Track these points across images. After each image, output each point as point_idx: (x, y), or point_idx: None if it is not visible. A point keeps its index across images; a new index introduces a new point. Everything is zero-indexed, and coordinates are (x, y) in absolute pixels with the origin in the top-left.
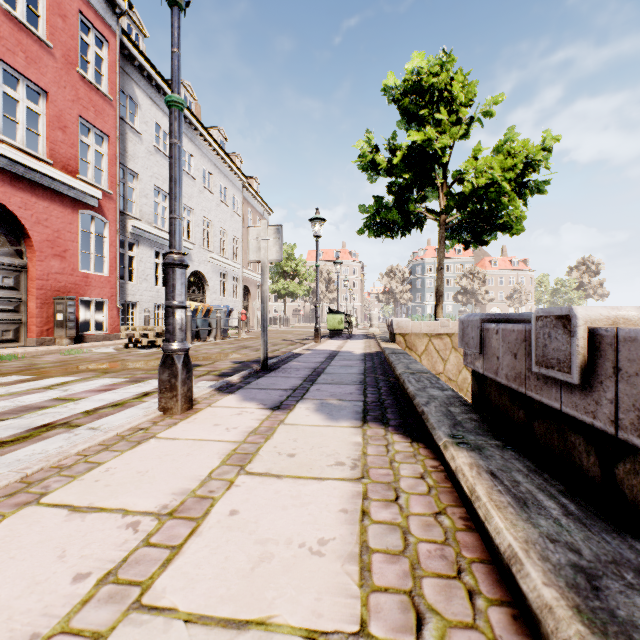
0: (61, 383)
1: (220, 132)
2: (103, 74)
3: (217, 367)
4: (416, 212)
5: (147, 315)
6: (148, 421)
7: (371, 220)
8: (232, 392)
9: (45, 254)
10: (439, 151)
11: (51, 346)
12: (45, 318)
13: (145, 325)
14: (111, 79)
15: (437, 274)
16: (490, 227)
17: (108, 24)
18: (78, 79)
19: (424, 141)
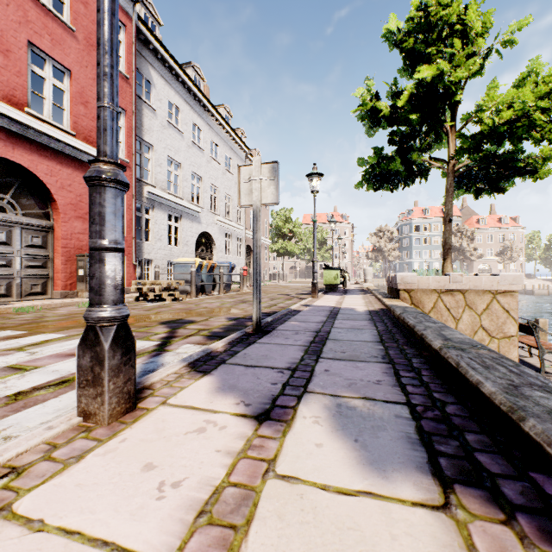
0: (40, 342)
1: (226, 109)
2: (121, 56)
3: (209, 325)
4: (420, 161)
5: (157, 271)
6: (44, 442)
7: (371, 172)
8: (208, 371)
9: (69, 216)
10: (452, 87)
11: (73, 298)
12: (69, 273)
13: (155, 280)
14: (128, 60)
15: (444, 226)
16: (508, 172)
17: (125, 10)
18: None
19: (435, 77)
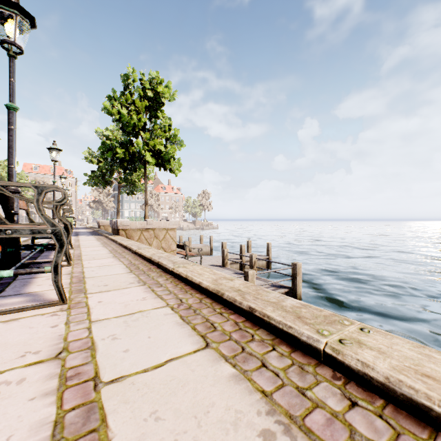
0: None
1: None
2: None
3: None
4: (109, 180)
5: None
6: None
7: (90, 181)
8: None
9: None
10: None
11: None
12: None
13: None
14: None
15: (117, 204)
16: (136, 189)
17: None
18: None
19: None
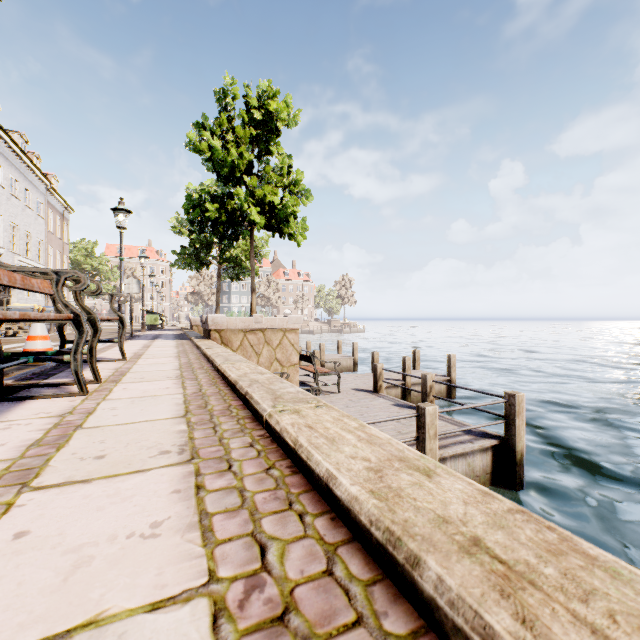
0: None
1: (22, 137)
2: None
3: None
4: (206, 259)
5: None
6: None
7: (179, 261)
8: (131, 339)
9: None
10: None
11: None
12: None
13: None
14: None
15: (217, 294)
16: (244, 271)
17: None
18: None
19: None
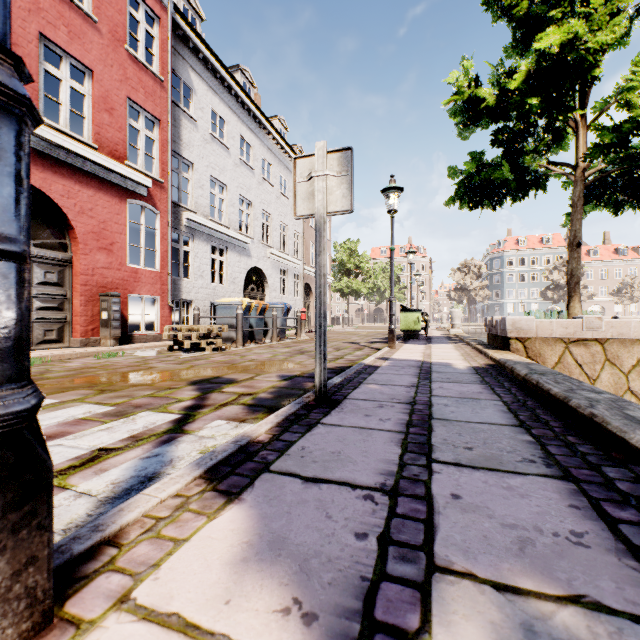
0: None
1: (280, 121)
2: (154, 54)
3: (254, 386)
4: (534, 167)
5: (196, 313)
6: None
7: (467, 183)
8: (235, 492)
9: (90, 247)
10: (590, 57)
11: (94, 347)
12: (90, 317)
13: (194, 324)
14: (162, 59)
15: (570, 252)
16: None
17: None
18: (126, 57)
19: (564, 45)
